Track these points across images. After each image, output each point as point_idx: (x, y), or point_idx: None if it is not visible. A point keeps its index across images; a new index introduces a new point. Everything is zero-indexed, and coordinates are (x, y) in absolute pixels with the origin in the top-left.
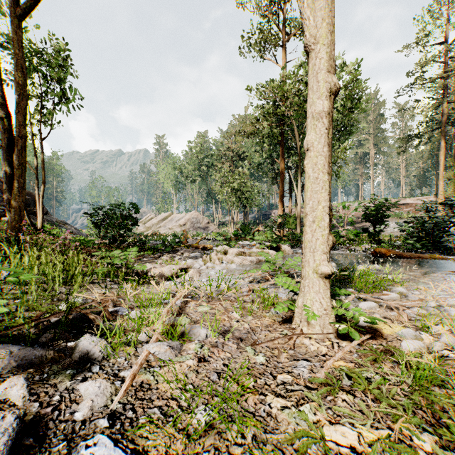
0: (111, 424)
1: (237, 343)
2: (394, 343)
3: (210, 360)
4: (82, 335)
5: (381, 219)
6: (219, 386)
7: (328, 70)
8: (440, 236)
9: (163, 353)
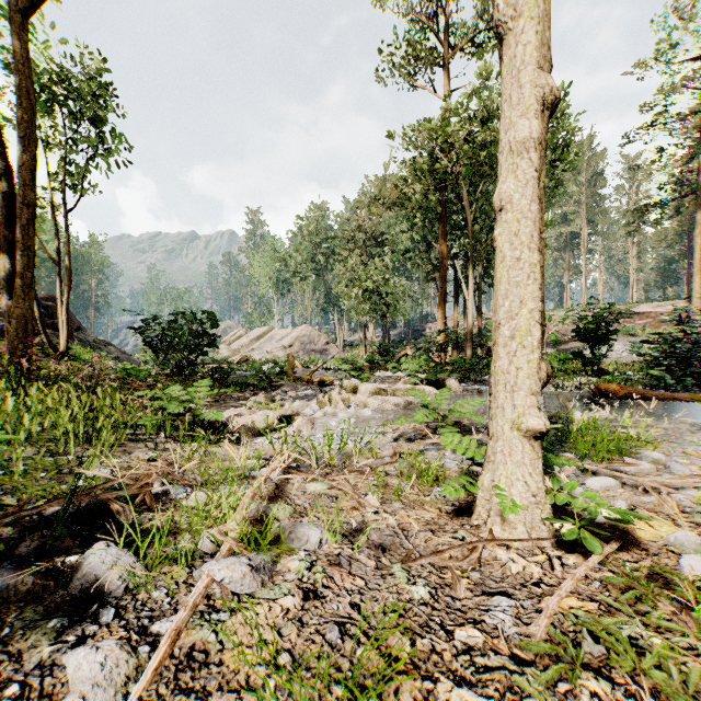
0: None
1: (375, 557)
2: (663, 559)
3: (327, 596)
4: (97, 541)
5: (604, 336)
6: (342, 656)
7: (539, 64)
8: None
9: (238, 581)
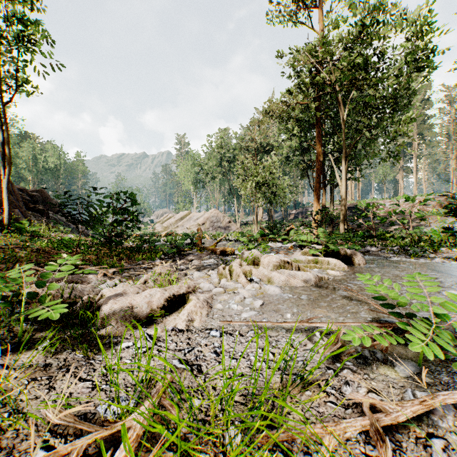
0: None
1: None
2: None
3: None
4: None
5: None
6: None
7: None
8: None
9: None
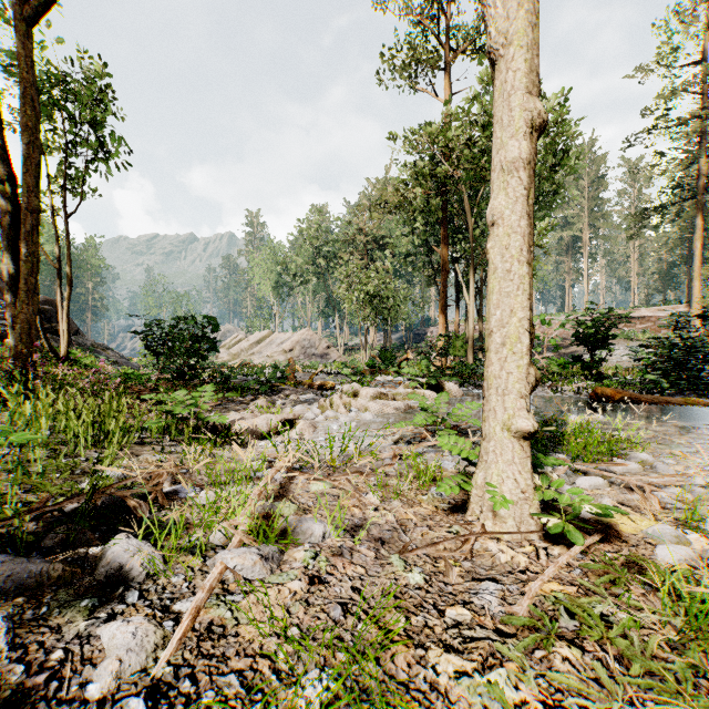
0: (150, 706)
1: (375, 549)
2: (641, 550)
3: (330, 581)
4: (115, 535)
5: (603, 341)
6: (345, 630)
7: (527, 90)
8: (700, 368)
9: (249, 568)
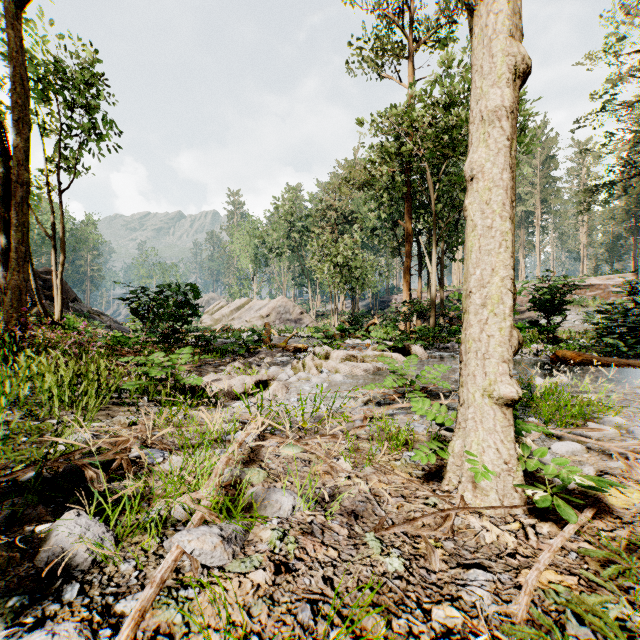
0: None
1: (348, 525)
2: (637, 528)
3: (299, 569)
4: (70, 508)
5: (559, 306)
6: (315, 639)
7: (511, 33)
8: None
9: (208, 553)
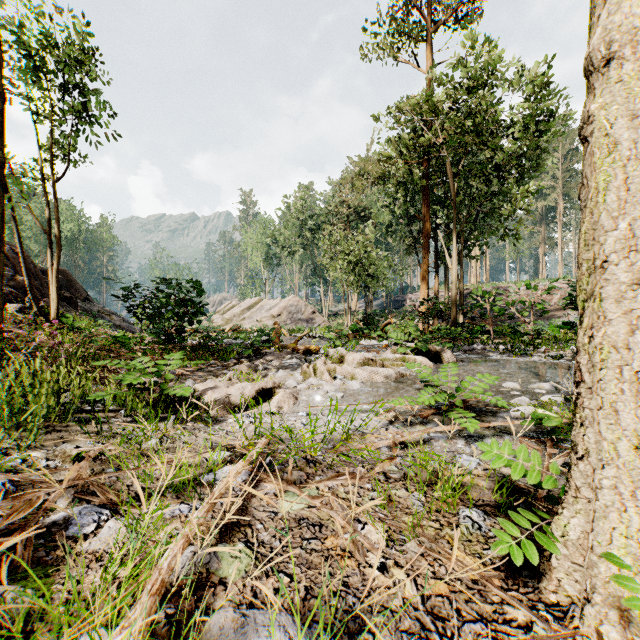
0: None
1: None
2: None
3: None
4: None
5: None
6: None
7: None
8: None
9: None
